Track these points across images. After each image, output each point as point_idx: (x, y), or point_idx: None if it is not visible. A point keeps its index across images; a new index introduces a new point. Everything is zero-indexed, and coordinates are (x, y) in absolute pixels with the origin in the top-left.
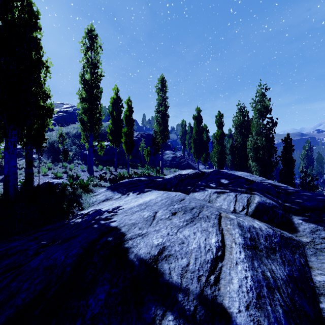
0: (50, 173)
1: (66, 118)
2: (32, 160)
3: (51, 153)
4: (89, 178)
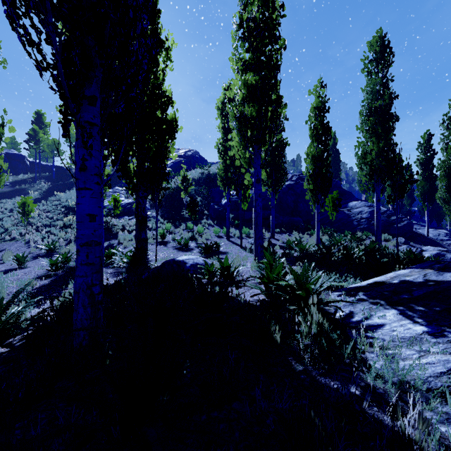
0: (170, 240)
1: (183, 164)
2: (145, 217)
3: (169, 209)
4: (269, 256)
